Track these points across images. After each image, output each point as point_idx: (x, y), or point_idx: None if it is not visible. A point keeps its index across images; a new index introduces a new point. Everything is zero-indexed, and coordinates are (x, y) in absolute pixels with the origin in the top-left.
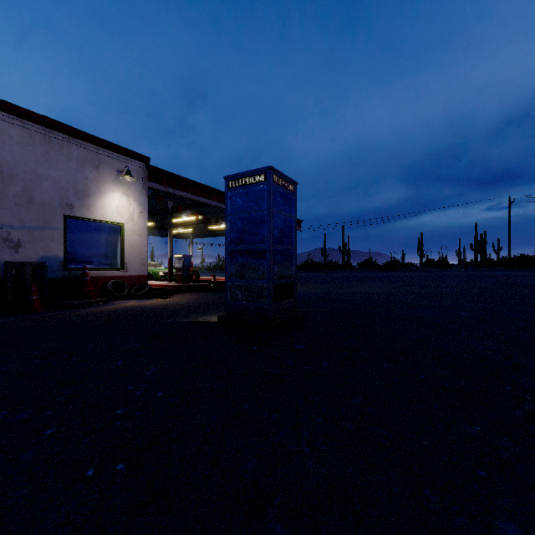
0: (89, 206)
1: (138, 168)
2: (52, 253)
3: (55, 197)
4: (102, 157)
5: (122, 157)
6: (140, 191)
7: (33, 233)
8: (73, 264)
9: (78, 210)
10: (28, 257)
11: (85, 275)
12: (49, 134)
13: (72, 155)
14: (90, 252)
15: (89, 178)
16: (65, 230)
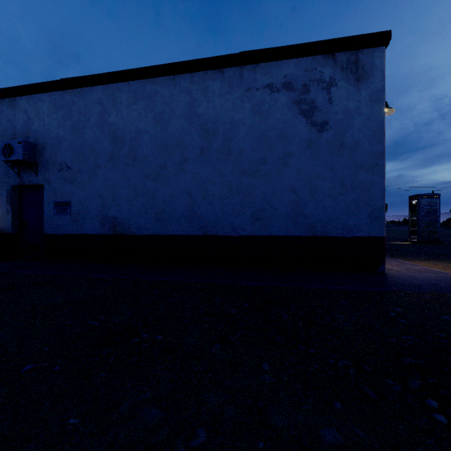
0: None
1: None
2: None
3: None
4: None
5: None
6: None
7: None
8: None
9: None
10: None
11: None
12: None
13: None
14: None
15: None
16: None
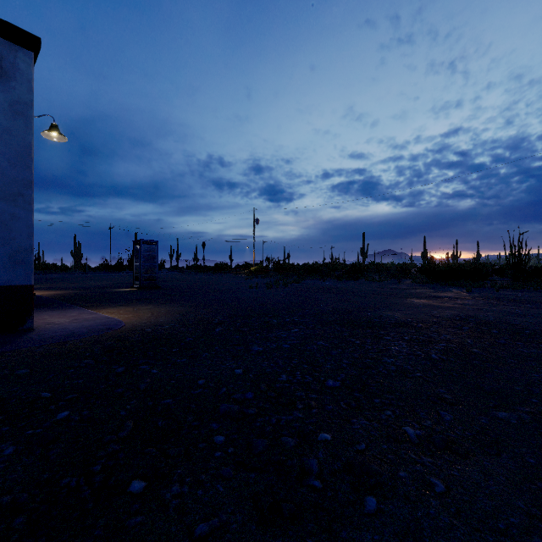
0: None
1: None
2: None
3: None
4: None
5: None
6: None
7: None
8: None
9: None
10: None
11: None
12: None
13: None
14: None
15: None
16: None
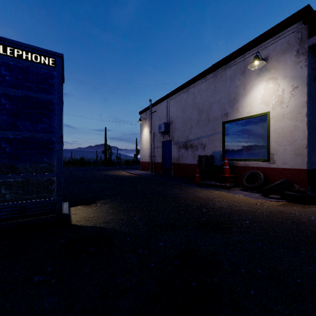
0: (238, 109)
1: (290, 36)
2: (217, 149)
3: (219, 112)
4: (248, 60)
5: (268, 42)
6: (292, 62)
7: (210, 138)
8: (229, 156)
9: (231, 115)
10: (208, 152)
11: (224, 164)
12: (216, 73)
13: (227, 77)
14: (240, 145)
15: (238, 86)
16: (223, 132)
